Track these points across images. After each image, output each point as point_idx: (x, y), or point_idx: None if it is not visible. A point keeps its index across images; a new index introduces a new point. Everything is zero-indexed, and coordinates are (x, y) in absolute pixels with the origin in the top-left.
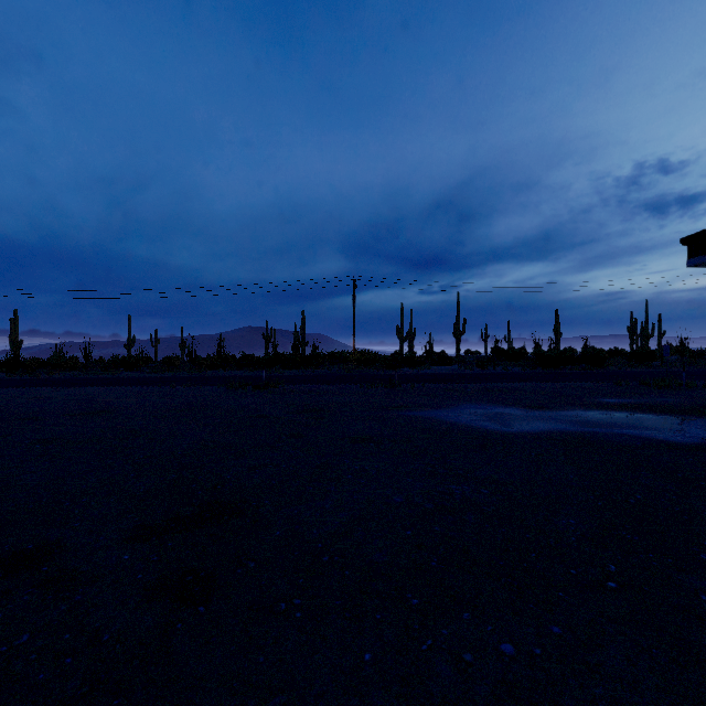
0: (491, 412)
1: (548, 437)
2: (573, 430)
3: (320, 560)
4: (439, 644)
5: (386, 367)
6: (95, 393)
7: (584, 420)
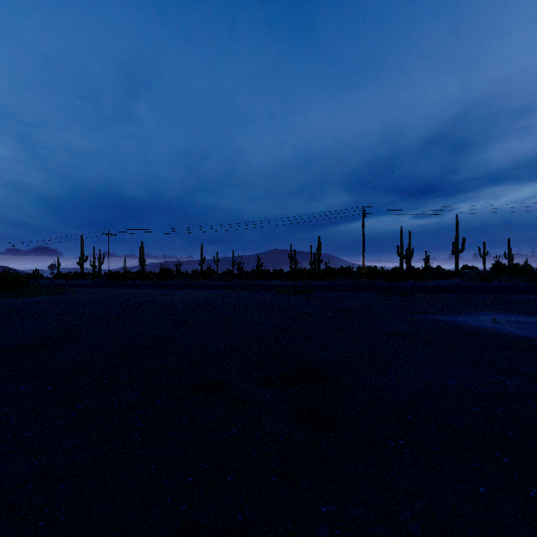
0: (512, 319)
1: None
2: None
3: (405, 418)
4: None
5: (392, 280)
6: (193, 293)
7: None
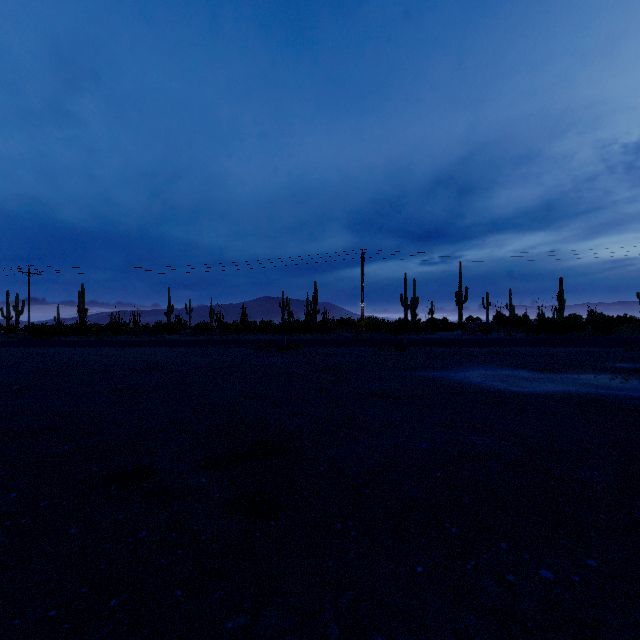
0: (500, 373)
1: (561, 397)
2: (586, 392)
3: (363, 492)
4: (482, 565)
5: (393, 333)
6: (148, 352)
7: (596, 383)
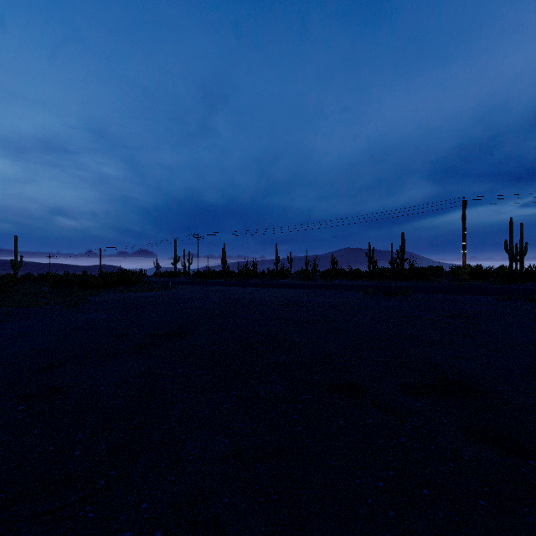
0: None
1: None
2: None
3: None
4: None
5: (504, 281)
6: (279, 292)
7: None
